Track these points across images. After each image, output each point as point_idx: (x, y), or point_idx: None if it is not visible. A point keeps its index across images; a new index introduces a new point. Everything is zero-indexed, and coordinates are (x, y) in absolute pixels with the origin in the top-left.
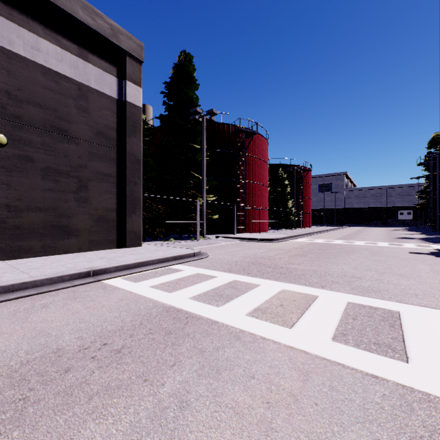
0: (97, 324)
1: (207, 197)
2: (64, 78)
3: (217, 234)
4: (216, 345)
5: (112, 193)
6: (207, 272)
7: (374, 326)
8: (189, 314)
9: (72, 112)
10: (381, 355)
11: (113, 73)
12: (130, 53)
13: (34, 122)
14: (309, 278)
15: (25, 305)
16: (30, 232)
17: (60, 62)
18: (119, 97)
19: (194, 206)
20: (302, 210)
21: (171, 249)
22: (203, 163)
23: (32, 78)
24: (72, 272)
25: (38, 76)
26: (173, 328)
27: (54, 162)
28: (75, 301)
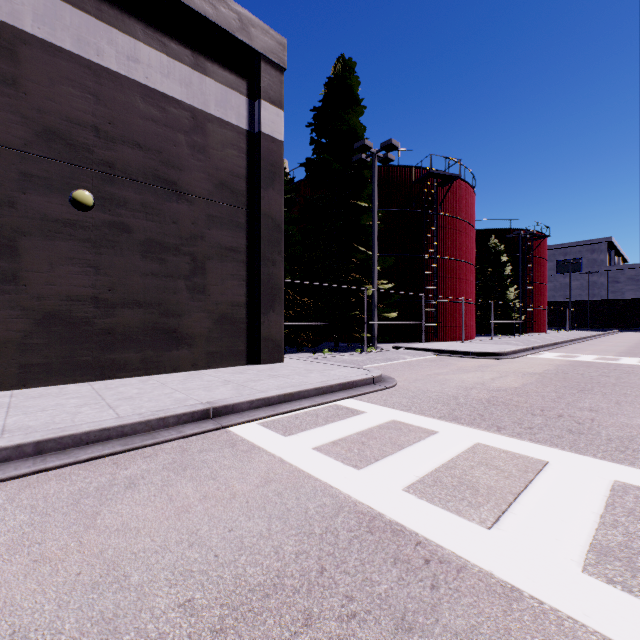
0: (225, 558)
1: (378, 284)
2: (172, 102)
3: (392, 342)
4: None
5: (240, 278)
6: (412, 419)
7: None
8: (427, 547)
9: (183, 154)
10: None
11: (242, 90)
12: (266, 57)
13: (130, 171)
14: None
15: (100, 478)
16: (125, 339)
17: (167, 77)
18: (251, 127)
19: (358, 299)
20: (532, 303)
21: (332, 370)
22: (375, 229)
23: (128, 105)
24: (180, 411)
25: (137, 101)
26: (408, 605)
27: (158, 232)
28: (184, 476)
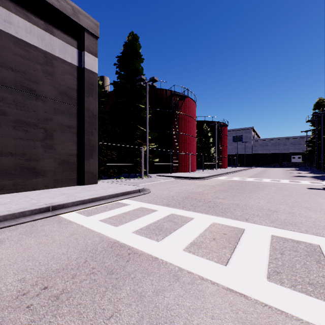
0: (44, 263)
1: (150, 145)
2: (32, 47)
3: (157, 173)
4: (155, 288)
5: (73, 141)
6: (149, 206)
7: (302, 262)
8: (131, 250)
9: (39, 75)
10: (321, 299)
11: (74, 45)
12: (88, 30)
13: (6, 82)
14: (233, 211)
15: None
16: (3, 173)
17: (29, 34)
18: (79, 64)
19: (140, 152)
20: (221, 155)
21: (121, 186)
22: (147, 119)
23: (5, 46)
24: (33, 208)
25: (10, 45)
26: (115, 267)
27: (24, 116)
28: (30, 236)
